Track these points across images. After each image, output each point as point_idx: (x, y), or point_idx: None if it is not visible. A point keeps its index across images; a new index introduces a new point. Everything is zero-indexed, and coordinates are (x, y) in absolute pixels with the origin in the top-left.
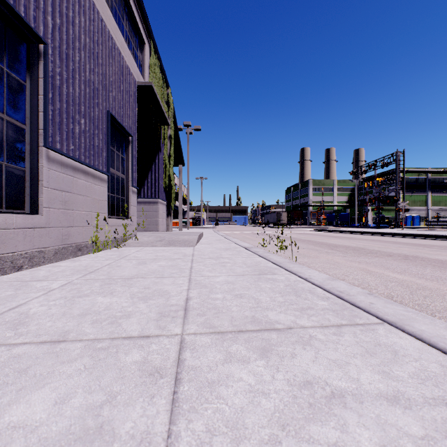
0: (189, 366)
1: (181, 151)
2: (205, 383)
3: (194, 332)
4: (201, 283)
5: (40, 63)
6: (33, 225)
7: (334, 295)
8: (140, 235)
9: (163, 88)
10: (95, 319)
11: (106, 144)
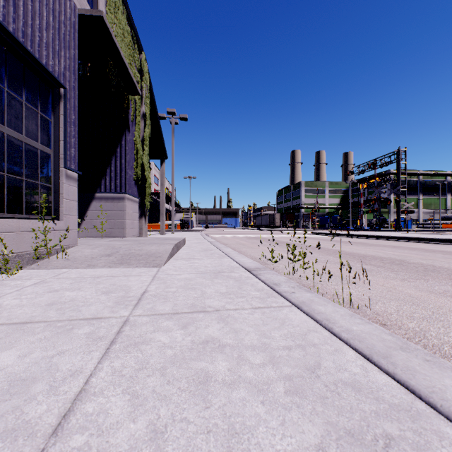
0: None
1: (162, 140)
2: None
3: None
4: None
5: None
6: None
7: None
8: (85, 244)
9: (132, 48)
10: None
11: None
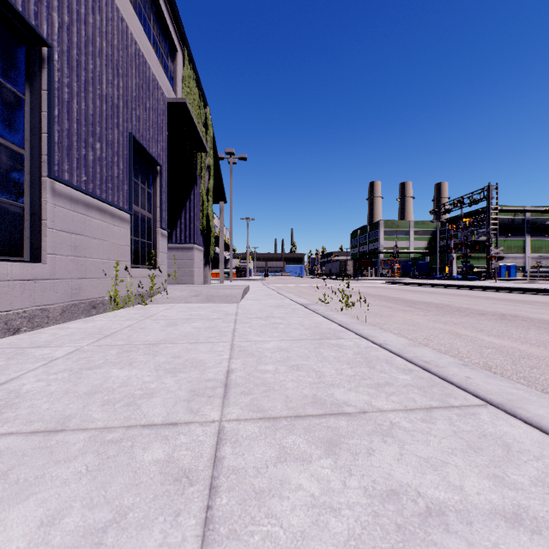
0: (229, 467)
1: (222, 185)
2: (251, 492)
3: (237, 417)
4: (246, 350)
5: (43, 71)
6: (33, 276)
7: (419, 367)
8: (171, 288)
9: (199, 106)
10: (106, 399)
11: (128, 175)
